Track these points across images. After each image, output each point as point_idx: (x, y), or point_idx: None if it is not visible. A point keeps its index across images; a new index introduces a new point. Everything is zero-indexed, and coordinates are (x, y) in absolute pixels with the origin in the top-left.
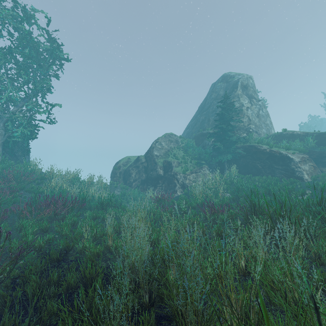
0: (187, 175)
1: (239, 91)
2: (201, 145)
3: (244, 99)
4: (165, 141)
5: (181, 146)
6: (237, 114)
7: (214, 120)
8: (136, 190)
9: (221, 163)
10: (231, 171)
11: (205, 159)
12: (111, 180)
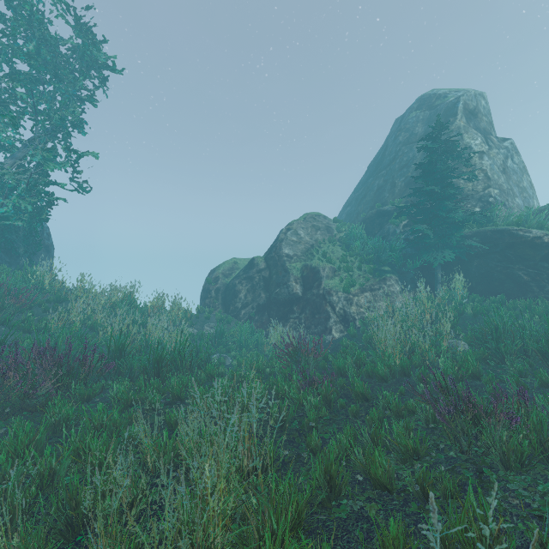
0: (352, 296)
1: (461, 122)
2: (378, 235)
3: (473, 136)
4: (305, 228)
5: (336, 237)
6: (466, 161)
7: (406, 185)
8: (246, 325)
9: (427, 270)
10: (452, 287)
11: (389, 263)
12: (201, 303)
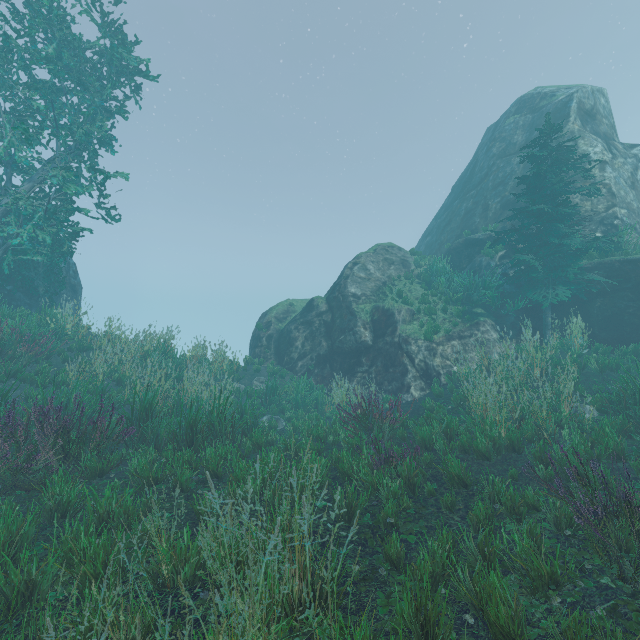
0: (436, 346)
1: (575, 125)
2: (467, 269)
3: (592, 142)
4: (375, 261)
5: (414, 273)
6: (586, 172)
7: (502, 207)
8: (303, 380)
9: (533, 312)
10: (566, 334)
11: (482, 303)
12: (250, 353)
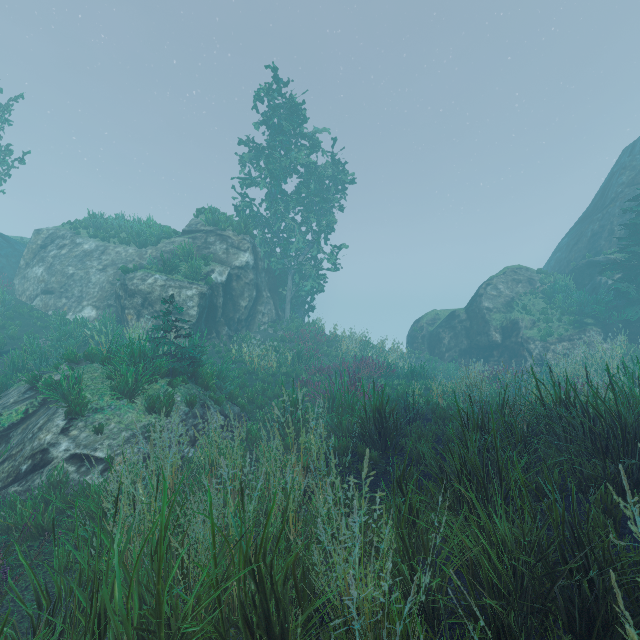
0: (549, 344)
1: None
2: (588, 286)
3: None
4: (504, 282)
5: (539, 289)
6: None
7: (624, 233)
8: (451, 364)
9: (635, 322)
10: None
11: (593, 315)
12: (409, 347)
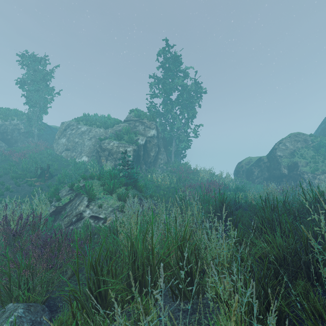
0: (316, 175)
1: None
2: None
3: None
4: (290, 141)
5: (310, 145)
6: None
7: None
8: (259, 185)
9: None
10: None
11: None
12: (235, 176)
